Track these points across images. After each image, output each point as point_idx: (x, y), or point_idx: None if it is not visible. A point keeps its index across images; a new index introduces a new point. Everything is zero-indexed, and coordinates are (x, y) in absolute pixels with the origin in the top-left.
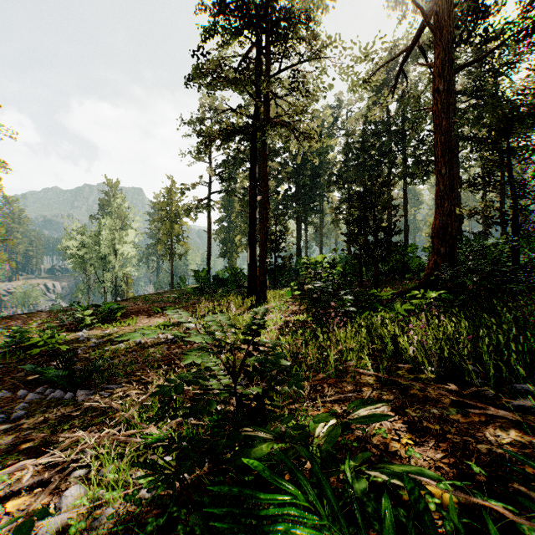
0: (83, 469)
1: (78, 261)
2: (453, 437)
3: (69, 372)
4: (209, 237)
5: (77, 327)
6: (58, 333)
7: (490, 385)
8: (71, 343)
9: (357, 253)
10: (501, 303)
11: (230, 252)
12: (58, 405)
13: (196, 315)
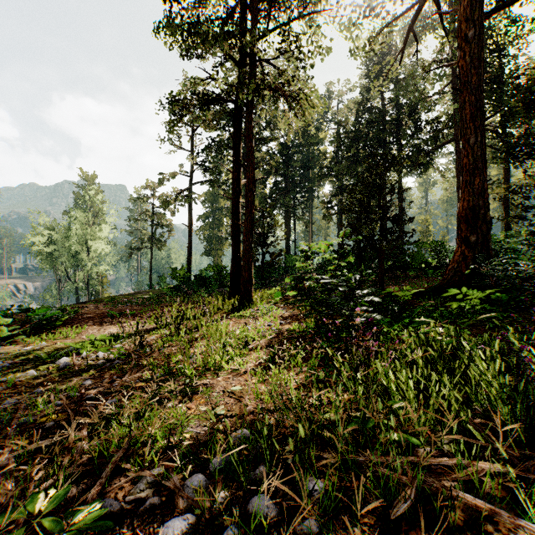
0: None
1: (47, 259)
2: None
3: None
4: (190, 232)
5: None
6: None
7: None
8: None
9: (358, 246)
10: None
11: (214, 250)
12: None
13: (161, 322)
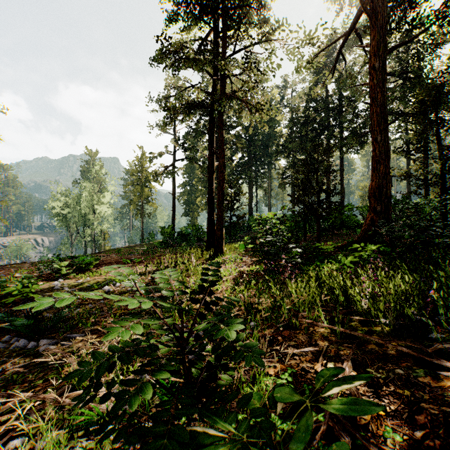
0: (21, 437)
1: (63, 219)
2: (429, 407)
3: (39, 320)
4: (174, 199)
5: (54, 276)
6: (34, 282)
7: (449, 340)
8: (46, 291)
9: (301, 212)
10: (439, 255)
11: (192, 212)
12: (20, 355)
13: (160, 266)
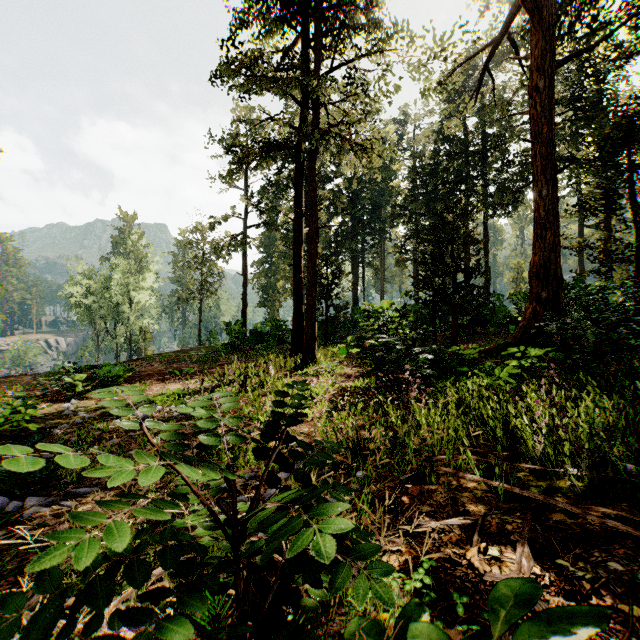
0: None
1: (85, 311)
2: None
3: None
4: (245, 282)
5: (65, 395)
6: (32, 405)
7: None
8: (50, 418)
9: (430, 300)
10: None
11: (271, 301)
12: None
13: (223, 379)
